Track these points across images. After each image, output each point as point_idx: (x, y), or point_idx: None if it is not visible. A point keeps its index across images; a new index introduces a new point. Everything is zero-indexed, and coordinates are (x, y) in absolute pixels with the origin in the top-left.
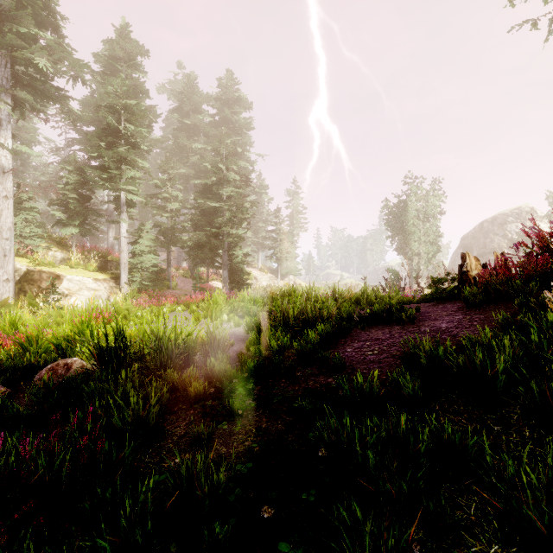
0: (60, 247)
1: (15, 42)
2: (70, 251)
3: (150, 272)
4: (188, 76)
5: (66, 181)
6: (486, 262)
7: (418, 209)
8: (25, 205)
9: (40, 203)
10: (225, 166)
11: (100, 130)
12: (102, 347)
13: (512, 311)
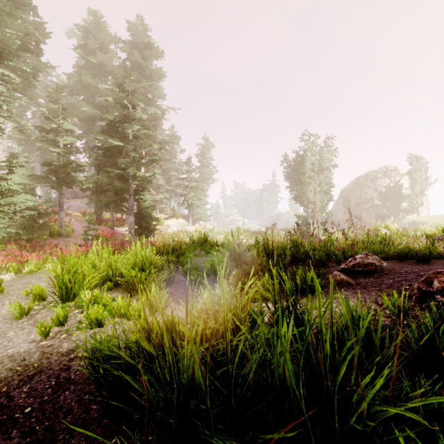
0: None
1: None
2: None
3: (24, 217)
4: (94, 13)
5: None
6: (362, 210)
7: (313, 163)
8: None
9: None
10: (131, 103)
11: None
12: None
13: None
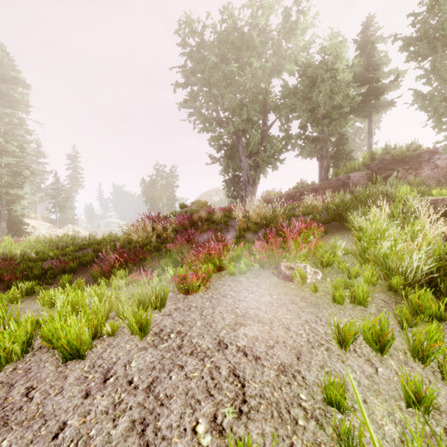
0: None
1: None
2: None
3: None
4: None
5: None
6: None
7: (162, 184)
8: None
9: None
10: (4, 139)
11: None
12: None
13: None
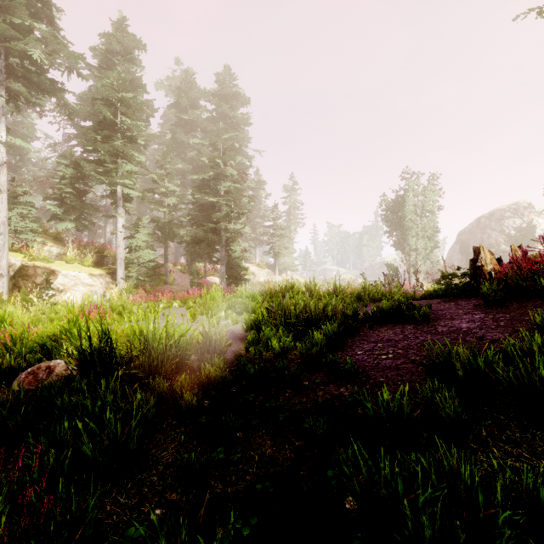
0: (56, 242)
1: (8, 33)
2: (66, 246)
3: (147, 267)
4: (186, 71)
5: (62, 176)
6: None
7: (416, 204)
8: (20, 199)
9: (39, 199)
10: (223, 161)
11: (96, 123)
12: (82, 351)
13: (543, 310)
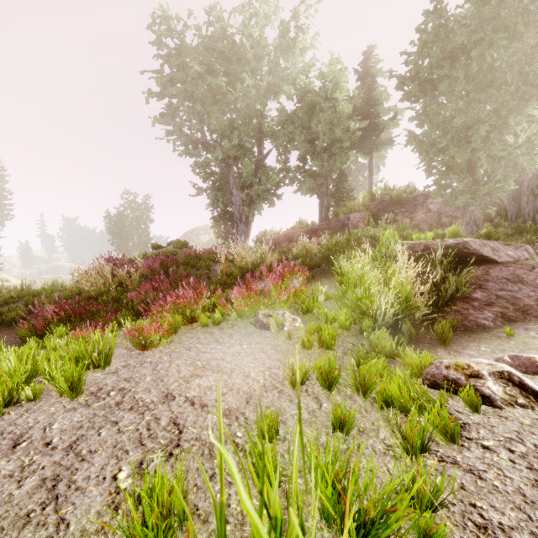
0: None
1: None
2: None
3: None
4: None
5: None
6: None
7: (133, 218)
8: None
9: None
10: None
11: None
12: None
13: None
